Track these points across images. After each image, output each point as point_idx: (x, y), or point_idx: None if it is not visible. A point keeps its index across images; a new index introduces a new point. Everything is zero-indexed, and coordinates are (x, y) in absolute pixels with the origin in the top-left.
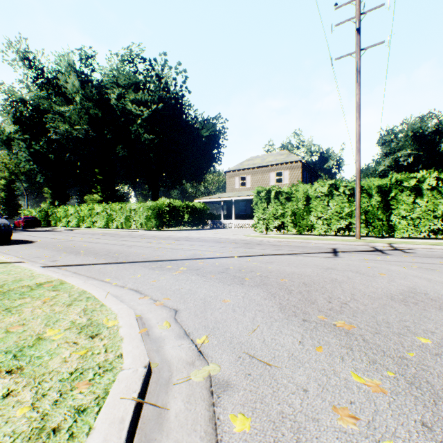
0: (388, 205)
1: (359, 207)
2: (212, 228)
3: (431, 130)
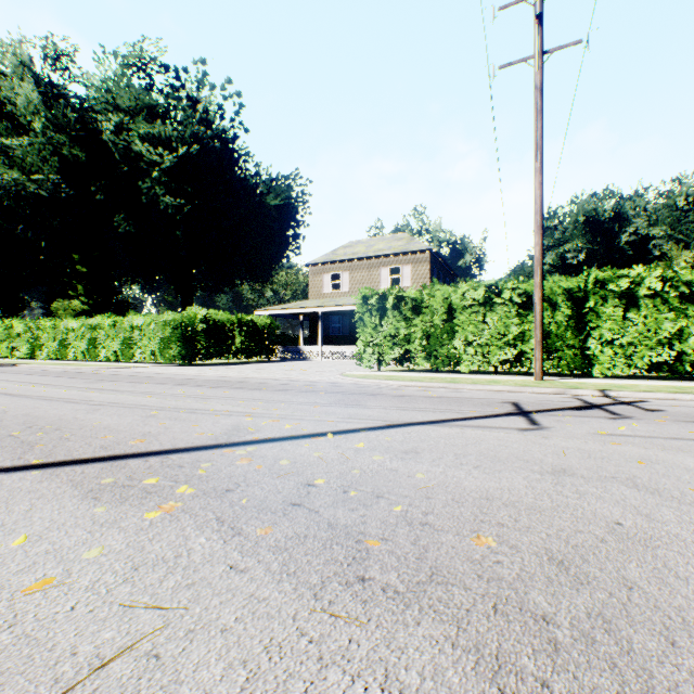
0: (583, 323)
1: (541, 325)
2: (285, 359)
3: (608, 215)
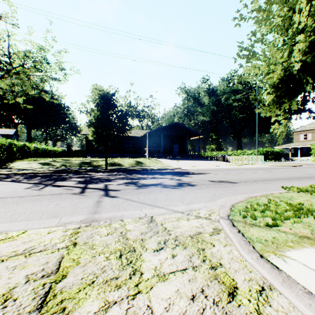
0: None
1: None
2: (284, 161)
3: None
